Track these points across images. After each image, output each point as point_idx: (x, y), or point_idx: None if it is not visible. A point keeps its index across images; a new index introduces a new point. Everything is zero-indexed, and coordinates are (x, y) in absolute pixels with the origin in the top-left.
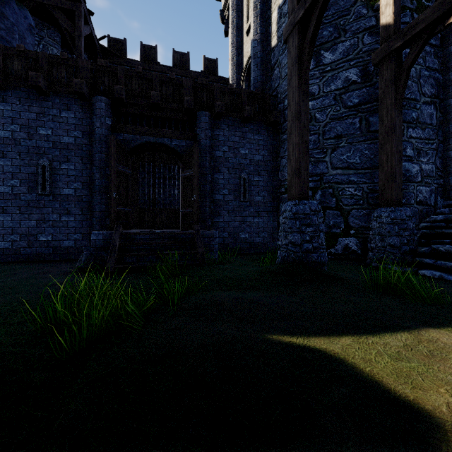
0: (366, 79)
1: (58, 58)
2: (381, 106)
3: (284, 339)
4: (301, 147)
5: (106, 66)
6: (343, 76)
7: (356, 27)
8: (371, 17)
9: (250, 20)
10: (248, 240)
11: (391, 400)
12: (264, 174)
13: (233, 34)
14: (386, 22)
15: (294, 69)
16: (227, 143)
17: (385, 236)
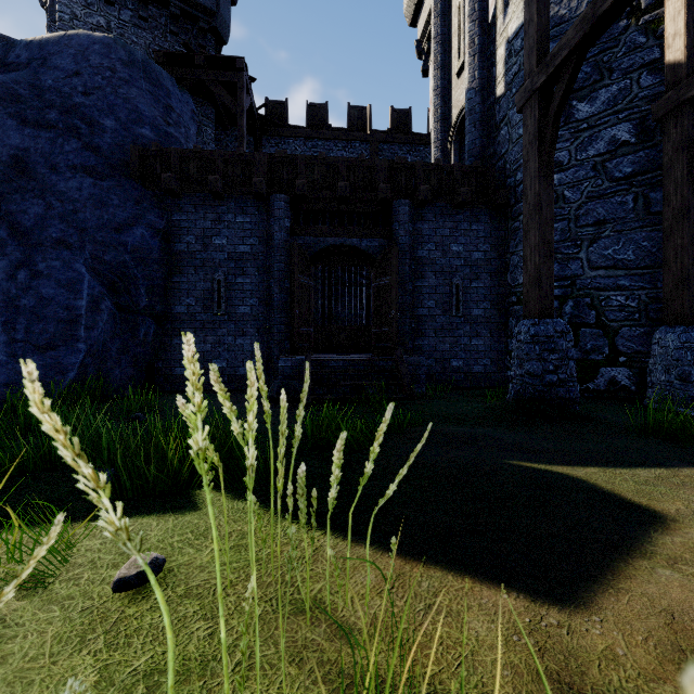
0: (644, 138)
1: (234, 155)
2: (666, 180)
3: (525, 464)
4: (541, 250)
5: (285, 156)
6: (607, 136)
7: (628, 63)
8: (652, 47)
9: (463, 57)
10: (462, 369)
11: (624, 503)
12: (486, 278)
13: (436, 76)
14: (674, 60)
15: (533, 149)
16: (433, 238)
17: (672, 366)
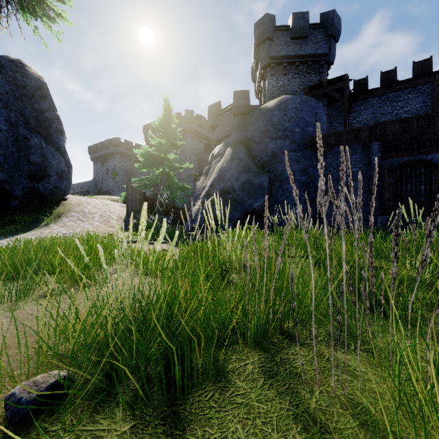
0: None
1: (351, 129)
2: None
3: None
4: None
5: (378, 124)
6: None
7: None
8: None
9: None
10: None
11: None
12: None
13: None
14: None
15: None
16: None
17: None
